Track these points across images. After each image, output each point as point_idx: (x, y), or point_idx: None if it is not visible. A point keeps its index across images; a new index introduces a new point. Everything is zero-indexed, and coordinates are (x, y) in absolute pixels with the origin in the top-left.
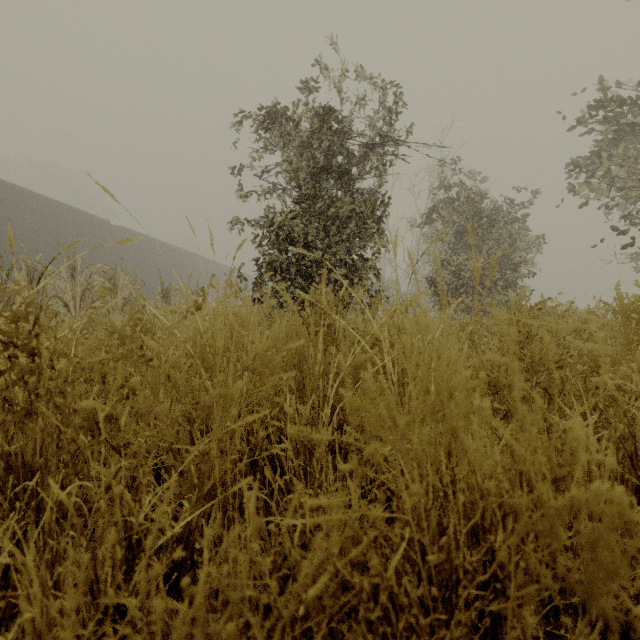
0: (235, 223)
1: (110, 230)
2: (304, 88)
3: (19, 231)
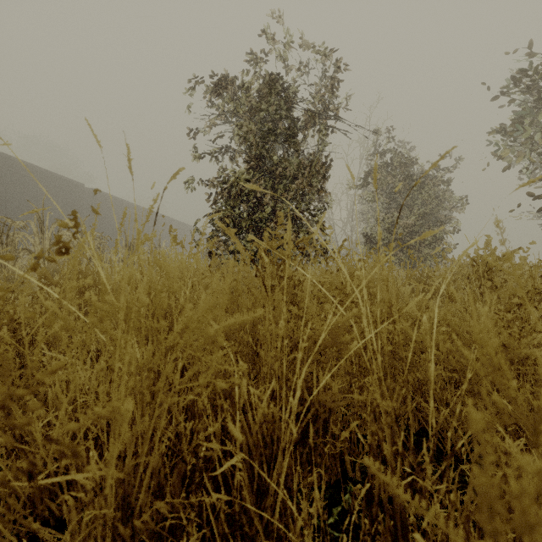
0: (191, 182)
1: (85, 192)
2: (255, 59)
3: (1, 192)
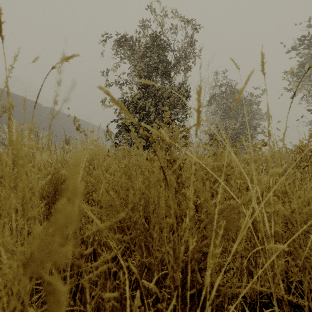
0: (105, 100)
1: (42, 109)
2: (144, 25)
3: None
